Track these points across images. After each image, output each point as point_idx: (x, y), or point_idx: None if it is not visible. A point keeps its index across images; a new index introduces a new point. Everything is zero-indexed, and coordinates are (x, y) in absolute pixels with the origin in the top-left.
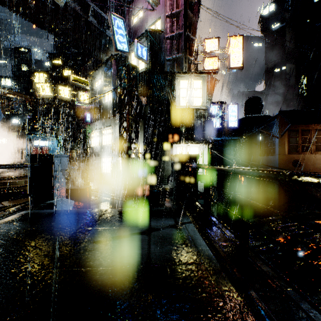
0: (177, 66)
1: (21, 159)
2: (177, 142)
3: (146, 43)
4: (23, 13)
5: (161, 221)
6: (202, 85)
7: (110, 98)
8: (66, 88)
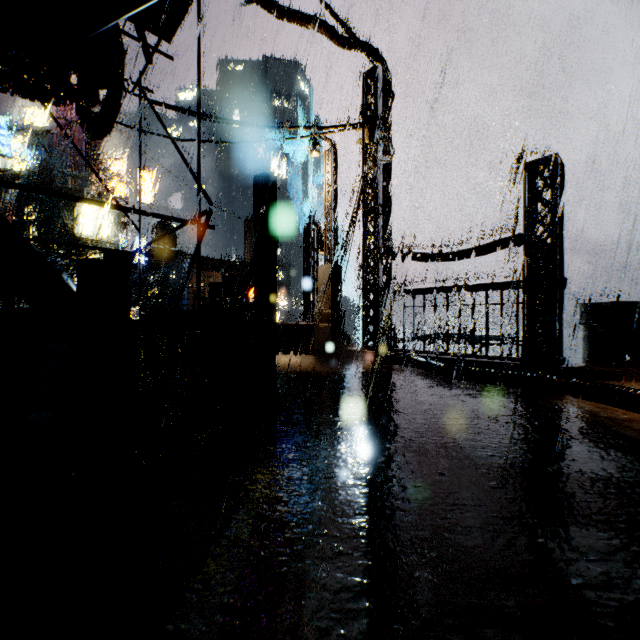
0: (72, 182)
1: None
2: None
3: (27, 141)
4: None
5: None
6: (109, 216)
7: None
8: None
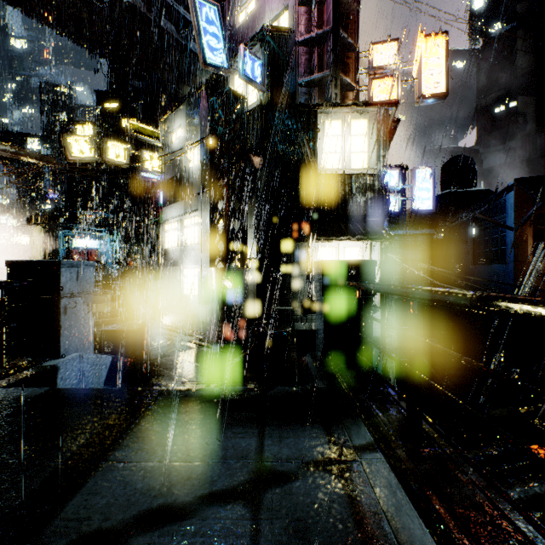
0: (319, 96)
1: None
2: (321, 238)
3: (262, 55)
4: (50, 18)
5: (293, 441)
6: (368, 128)
7: (196, 160)
8: (121, 144)
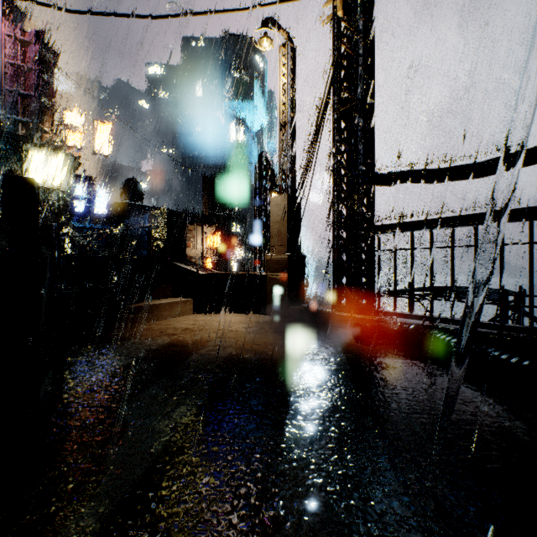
0: (23, 129)
1: None
2: None
3: None
4: None
5: None
6: (61, 164)
7: None
8: None
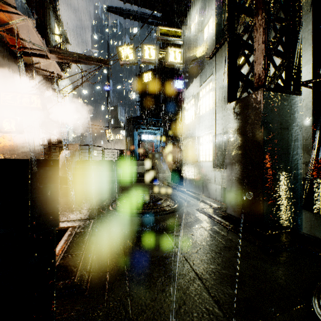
0: None
1: (130, 152)
2: None
3: None
4: None
5: None
6: None
7: (210, 28)
8: (153, 46)
